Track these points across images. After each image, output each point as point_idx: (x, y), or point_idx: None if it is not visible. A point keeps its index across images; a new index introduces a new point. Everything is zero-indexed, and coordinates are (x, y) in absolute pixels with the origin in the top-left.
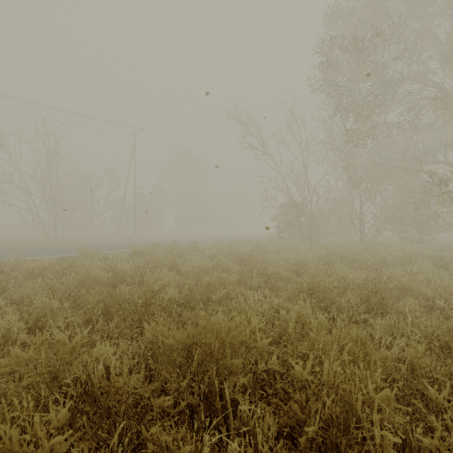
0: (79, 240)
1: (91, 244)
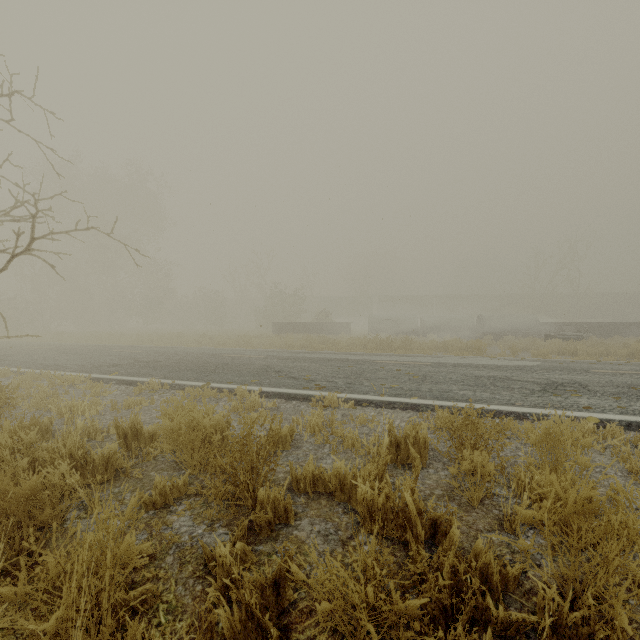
0: None
1: None
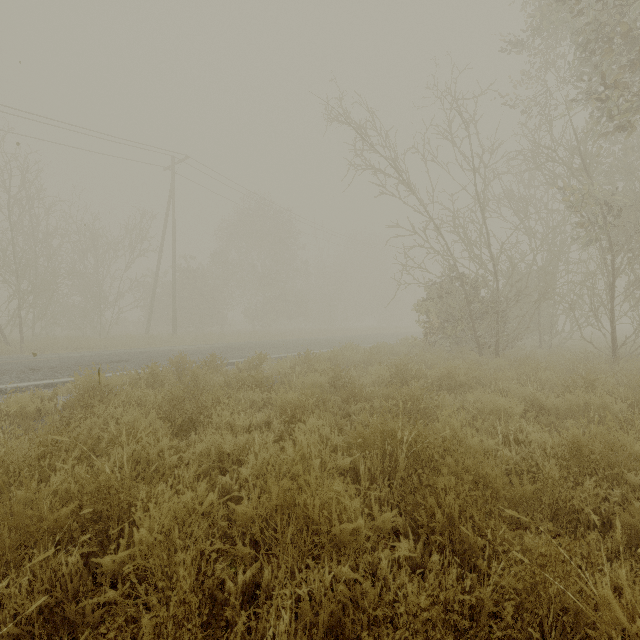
0: (67, 345)
1: (60, 357)
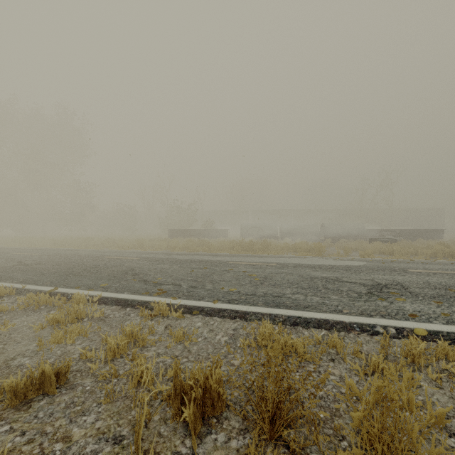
0: None
1: None
